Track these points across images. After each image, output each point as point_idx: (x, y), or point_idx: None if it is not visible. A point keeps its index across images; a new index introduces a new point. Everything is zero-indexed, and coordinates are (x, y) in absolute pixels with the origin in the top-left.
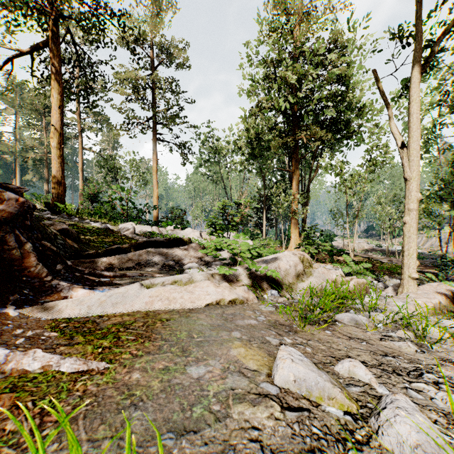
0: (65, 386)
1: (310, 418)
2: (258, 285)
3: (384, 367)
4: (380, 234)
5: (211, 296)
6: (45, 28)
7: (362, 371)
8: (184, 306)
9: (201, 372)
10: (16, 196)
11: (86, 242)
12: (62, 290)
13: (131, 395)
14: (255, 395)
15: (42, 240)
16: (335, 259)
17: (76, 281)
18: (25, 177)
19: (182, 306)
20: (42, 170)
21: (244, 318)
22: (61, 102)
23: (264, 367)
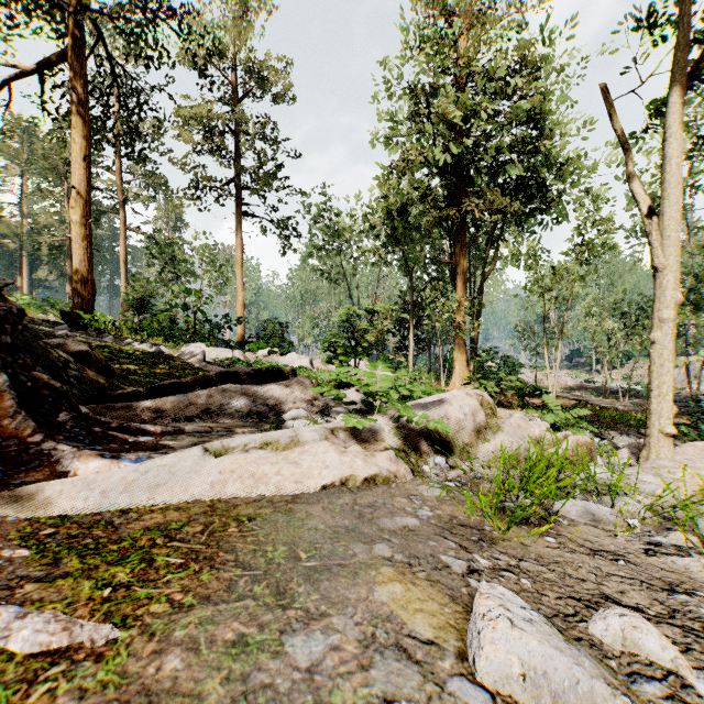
0: (6, 696)
1: None
2: (412, 448)
3: (683, 622)
4: (591, 363)
5: (332, 470)
6: (63, 33)
7: (654, 639)
8: (283, 490)
9: (315, 649)
10: None
11: (121, 375)
12: (59, 460)
13: None
14: None
15: (36, 369)
16: (525, 403)
17: (93, 442)
18: (36, 274)
19: (279, 490)
20: (63, 263)
21: (394, 514)
22: (87, 150)
23: (447, 631)
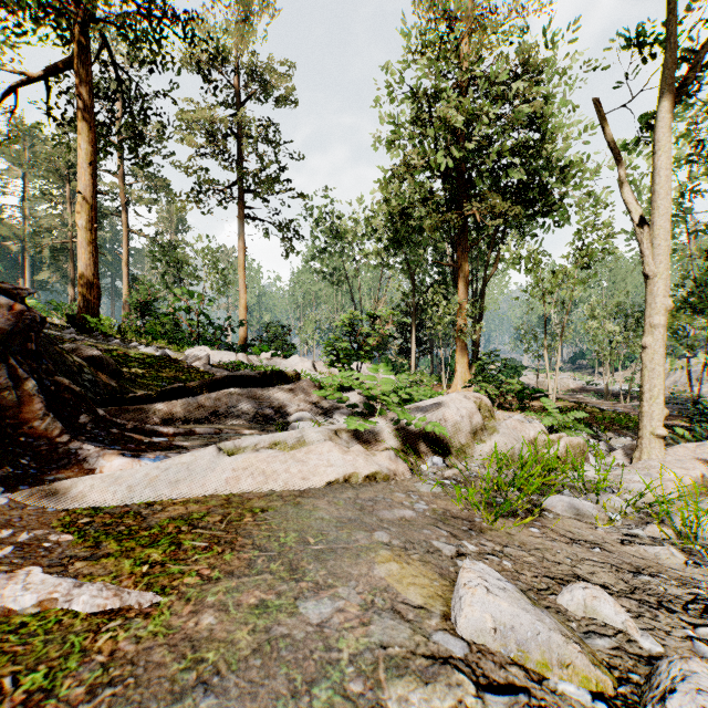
0: (78, 642)
1: (532, 707)
2: (411, 448)
3: (642, 597)
4: (594, 365)
5: (336, 468)
6: (68, 40)
7: (610, 607)
8: (291, 486)
9: (324, 611)
10: (10, 300)
11: (130, 379)
12: (86, 458)
13: (198, 661)
14: (425, 659)
15: (57, 374)
16: (526, 405)
17: (112, 442)
18: (38, 276)
19: (288, 486)
20: (65, 265)
21: (392, 507)
22: (93, 156)
23: (435, 599)
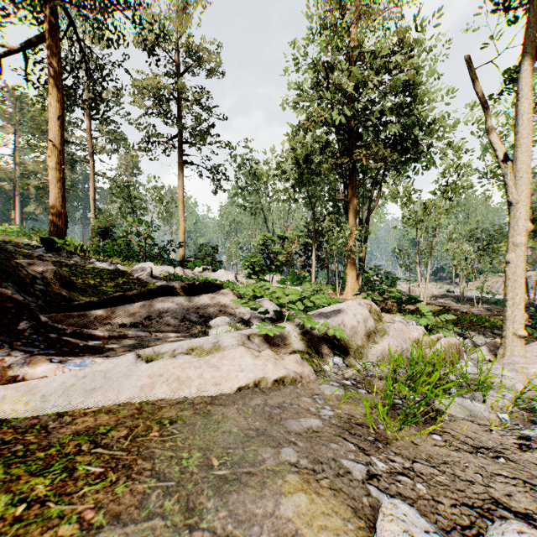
0: None
1: None
2: (315, 350)
3: None
4: (452, 277)
5: (247, 373)
6: (43, 21)
7: None
8: (204, 391)
9: None
10: None
11: (82, 288)
12: (11, 365)
13: None
14: None
15: (2, 285)
16: (402, 309)
17: (48, 346)
18: (26, 209)
19: (200, 392)
20: (46, 200)
21: (299, 415)
22: (61, 112)
23: None
